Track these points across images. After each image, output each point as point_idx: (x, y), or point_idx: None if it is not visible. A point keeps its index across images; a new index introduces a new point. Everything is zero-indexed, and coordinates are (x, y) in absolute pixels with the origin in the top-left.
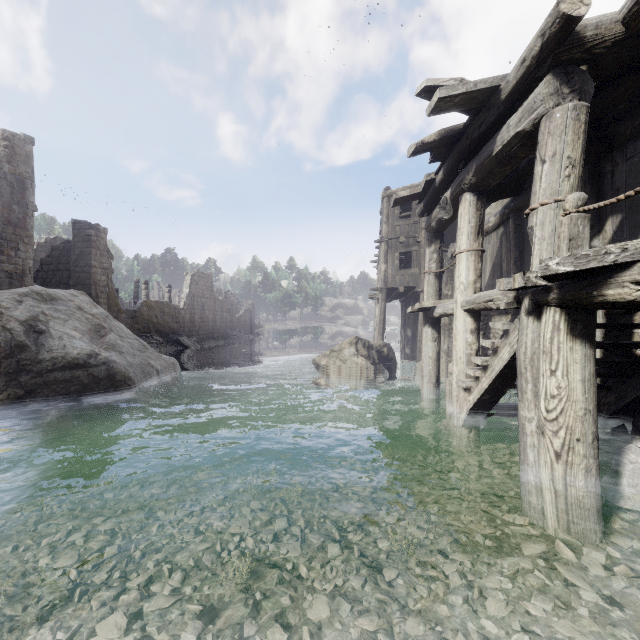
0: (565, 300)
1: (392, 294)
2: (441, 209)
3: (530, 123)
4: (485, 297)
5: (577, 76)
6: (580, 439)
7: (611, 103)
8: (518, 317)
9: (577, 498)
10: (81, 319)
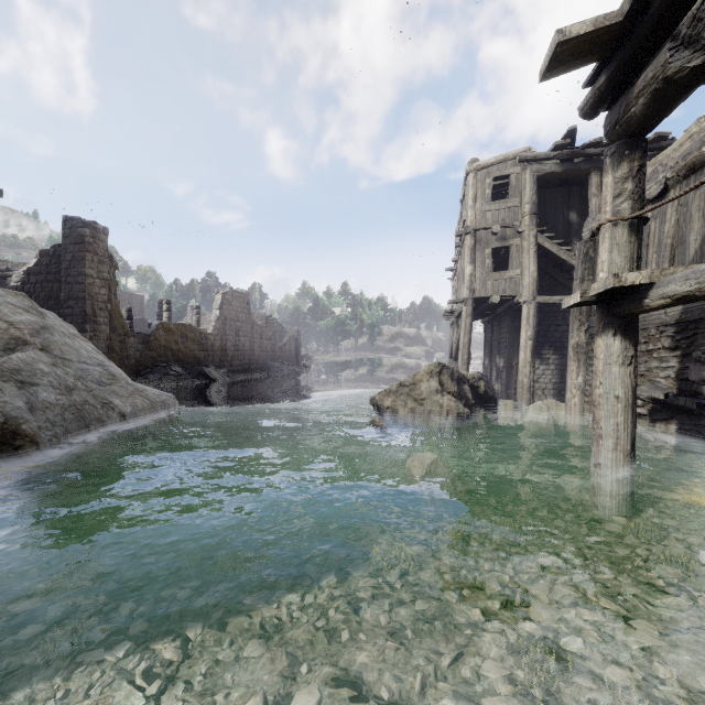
0: None
1: (477, 310)
2: (679, 48)
3: None
4: None
5: None
6: None
7: None
8: None
9: None
10: None
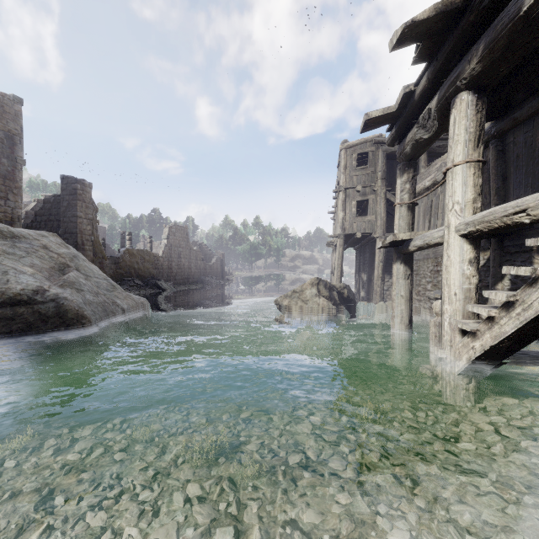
0: None
1: (348, 241)
2: (419, 128)
3: None
4: (507, 209)
5: None
6: None
7: None
8: None
9: None
10: (44, 257)
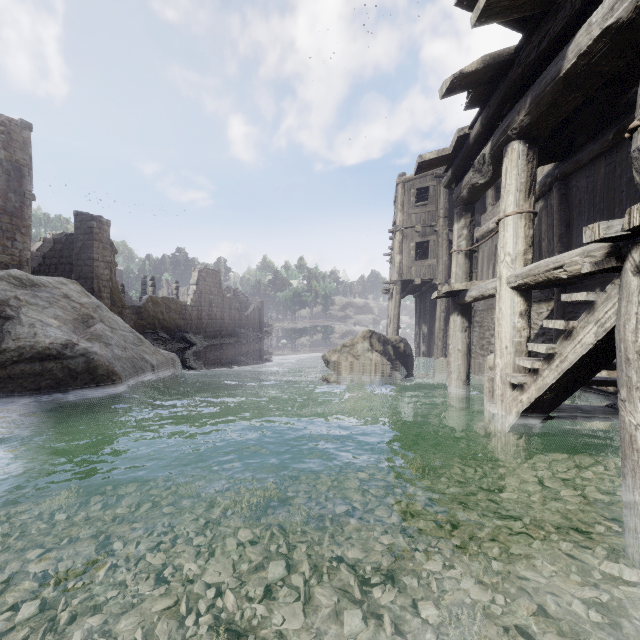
0: None
1: (407, 288)
2: (475, 172)
3: (630, 6)
4: (549, 264)
5: None
6: None
7: None
8: (614, 282)
9: None
10: (66, 308)
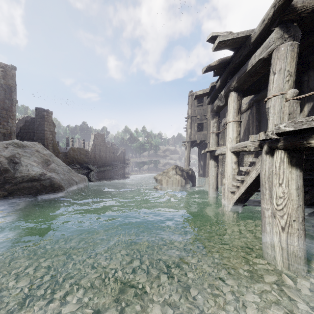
0: (287, 146)
1: (193, 144)
2: (219, 100)
3: (267, 54)
4: (242, 145)
5: (292, 28)
6: (295, 220)
7: (308, 44)
8: (260, 155)
9: (293, 251)
10: (38, 156)
